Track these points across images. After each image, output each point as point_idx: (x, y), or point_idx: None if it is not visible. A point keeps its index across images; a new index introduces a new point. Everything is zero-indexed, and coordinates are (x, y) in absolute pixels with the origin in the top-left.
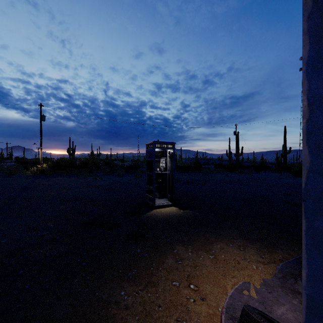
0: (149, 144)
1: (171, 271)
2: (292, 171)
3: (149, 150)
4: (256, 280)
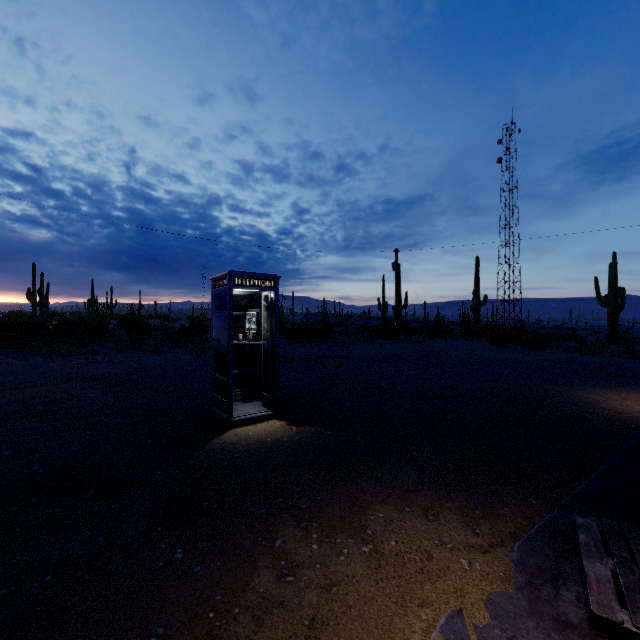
0: (219, 278)
1: (265, 613)
2: (491, 338)
3: (218, 291)
4: (476, 605)
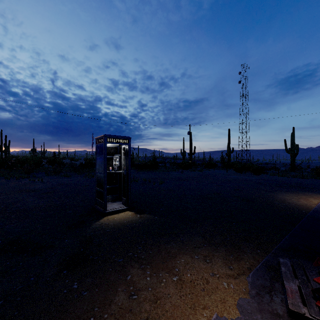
0: (99, 138)
1: (121, 317)
2: (235, 168)
3: (99, 145)
4: (231, 307)
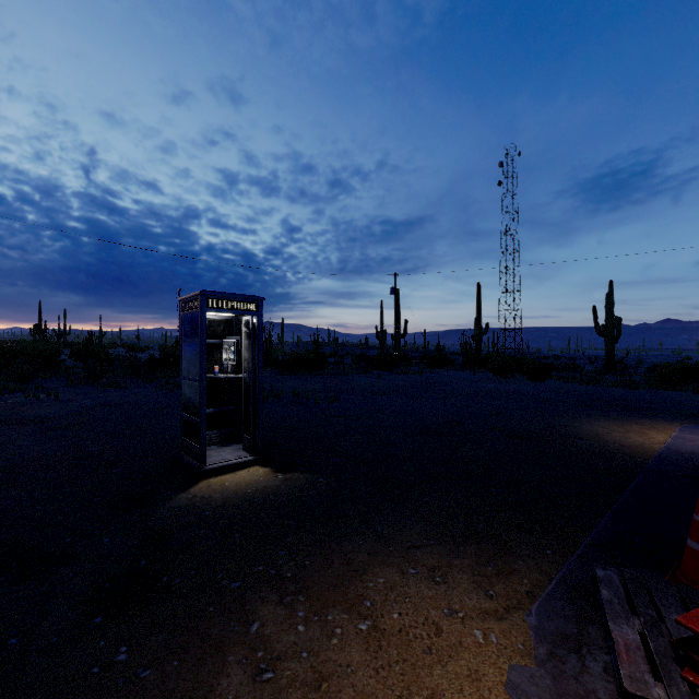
0: (190, 299)
1: None
2: (493, 368)
3: (189, 315)
4: (494, 691)
